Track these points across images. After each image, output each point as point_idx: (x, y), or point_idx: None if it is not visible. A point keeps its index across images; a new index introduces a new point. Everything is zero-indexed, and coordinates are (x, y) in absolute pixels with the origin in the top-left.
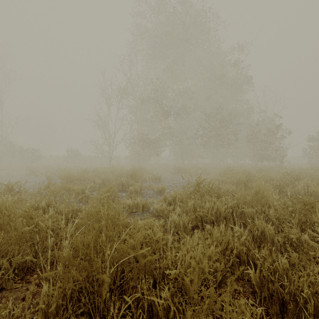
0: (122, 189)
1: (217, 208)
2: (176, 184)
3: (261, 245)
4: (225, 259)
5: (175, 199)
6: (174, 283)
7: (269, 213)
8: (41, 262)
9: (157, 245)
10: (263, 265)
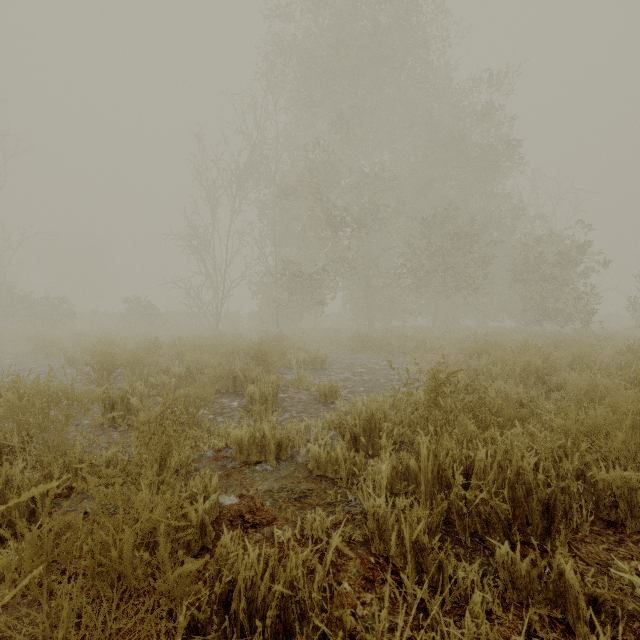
0: (233, 388)
1: (514, 470)
2: (362, 374)
3: None
4: None
5: (369, 425)
6: None
7: None
8: None
9: None
10: None
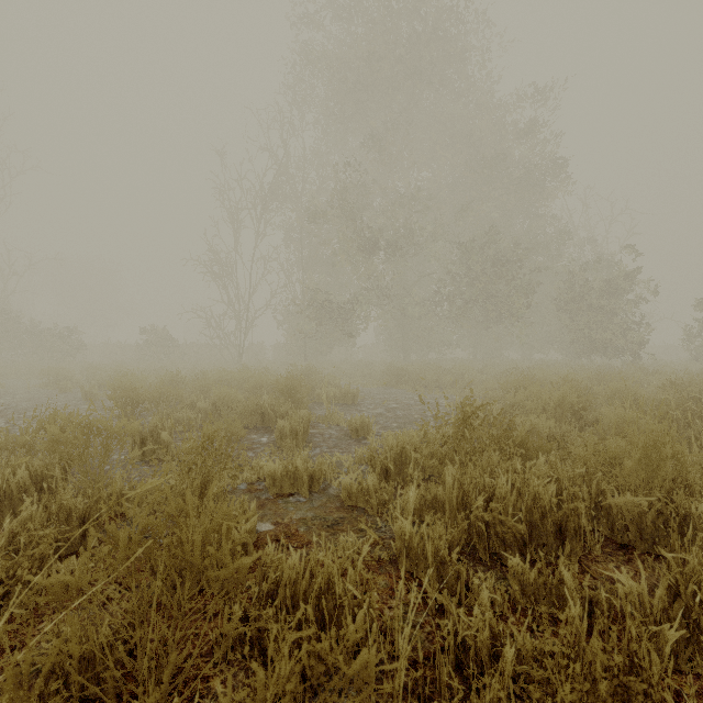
0: (261, 424)
1: (531, 495)
2: (395, 410)
3: None
4: None
5: (400, 458)
6: None
7: (695, 511)
8: None
9: (359, 700)
10: None
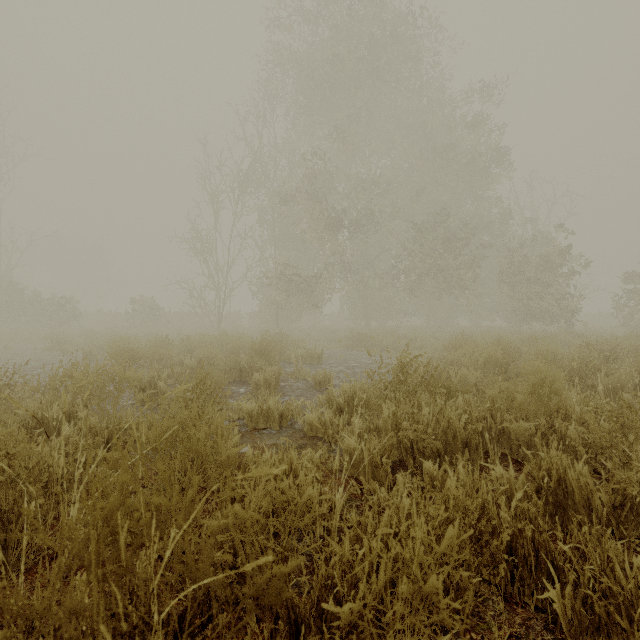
0: (239, 378)
1: (447, 421)
2: (354, 368)
3: (558, 512)
4: (483, 559)
5: (352, 401)
6: (349, 637)
7: (567, 432)
8: (2, 566)
9: (307, 518)
10: (583, 574)
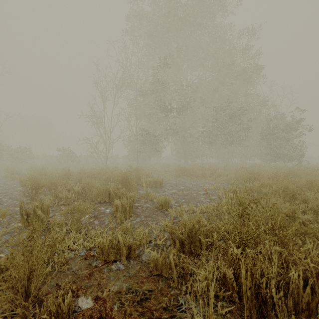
0: (108, 200)
1: None
2: (183, 190)
3: None
4: None
5: (191, 232)
6: None
7: None
8: None
9: None
10: None
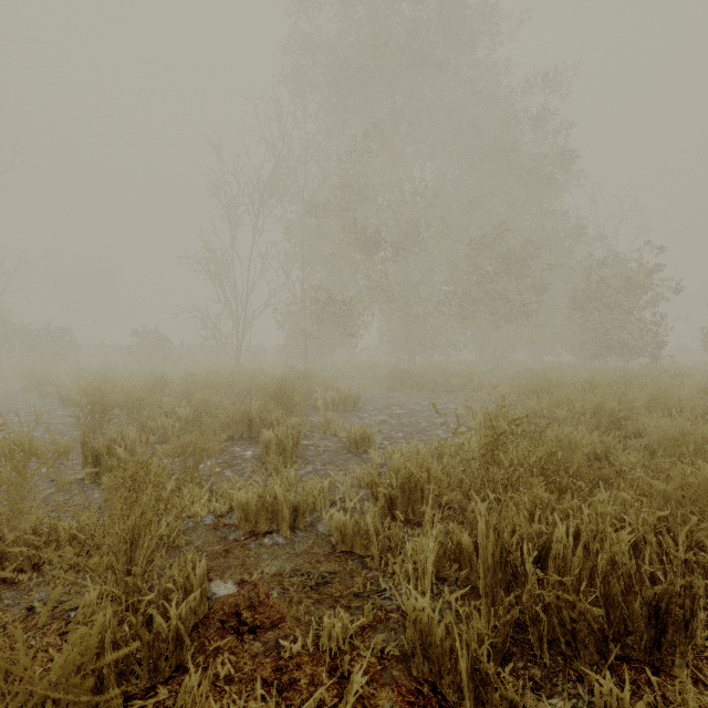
0: (248, 433)
1: (607, 557)
2: (400, 417)
3: None
4: None
5: (409, 484)
6: None
7: None
8: None
9: None
10: None
